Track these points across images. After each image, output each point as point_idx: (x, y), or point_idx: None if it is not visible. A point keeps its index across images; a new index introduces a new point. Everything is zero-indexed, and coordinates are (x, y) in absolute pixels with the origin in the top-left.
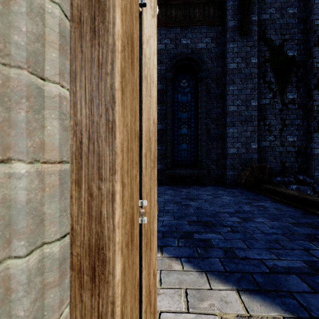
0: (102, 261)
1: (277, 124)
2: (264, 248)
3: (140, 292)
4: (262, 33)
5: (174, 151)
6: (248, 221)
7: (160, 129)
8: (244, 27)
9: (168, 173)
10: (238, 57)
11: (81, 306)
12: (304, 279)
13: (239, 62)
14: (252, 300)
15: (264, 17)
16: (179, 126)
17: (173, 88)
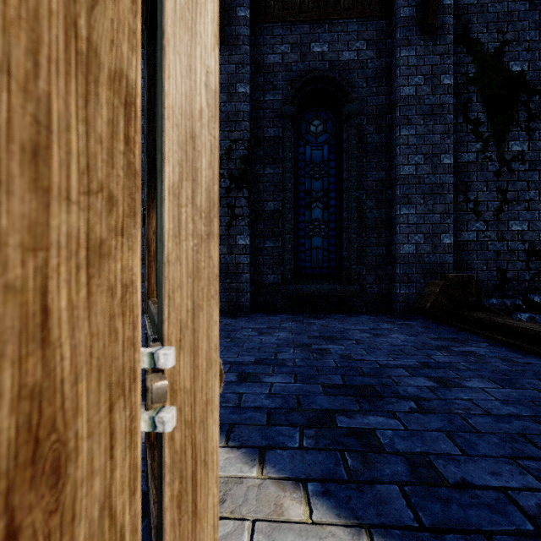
0: None
1: (491, 200)
2: (503, 457)
3: None
4: (463, 30)
5: (298, 250)
6: (451, 386)
7: (273, 210)
8: (429, 17)
9: (287, 290)
10: (417, 75)
11: None
12: None
13: (420, 84)
14: None
15: (466, 1)
16: (307, 205)
17: (296, 136)
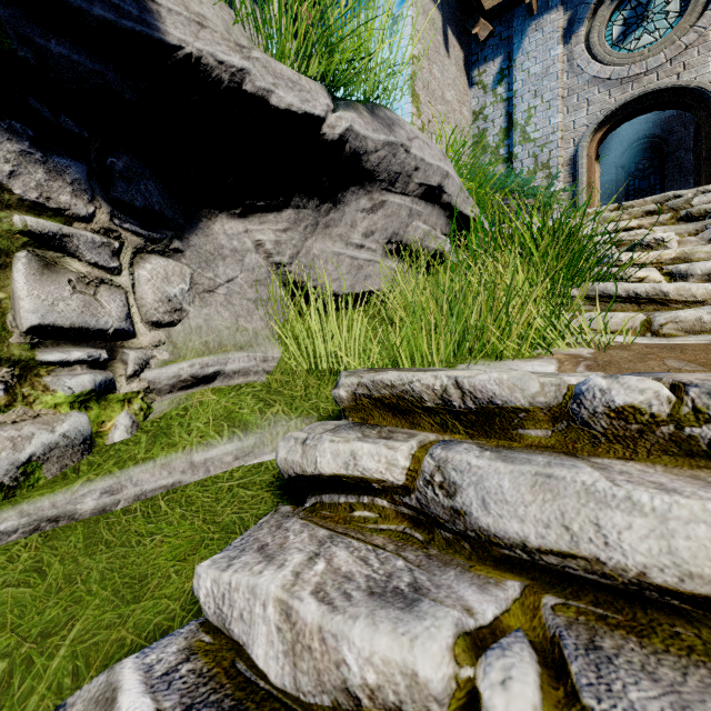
0: None
1: None
2: None
3: None
4: None
5: None
6: None
7: None
8: None
9: None
10: None
11: None
12: None
13: None
14: None
15: None
16: None
17: (626, 175)
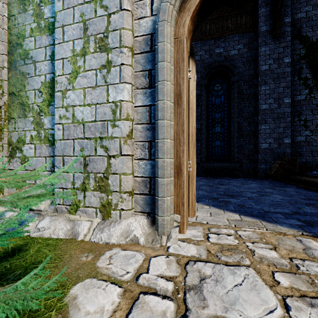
0: (180, 170)
1: (314, 119)
2: (267, 206)
3: (188, 202)
4: (297, 31)
5: (208, 147)
6: (264, 196)
7: (196, 128)
8: (276, 30)
9: (202, 166)
10: (270, 59)
11: (174, 183)
12: (284, 215)
13: (272, 63)
14: (246, 217)
15: (299, 16)
16: (213, 125)
17: (207, 93)
